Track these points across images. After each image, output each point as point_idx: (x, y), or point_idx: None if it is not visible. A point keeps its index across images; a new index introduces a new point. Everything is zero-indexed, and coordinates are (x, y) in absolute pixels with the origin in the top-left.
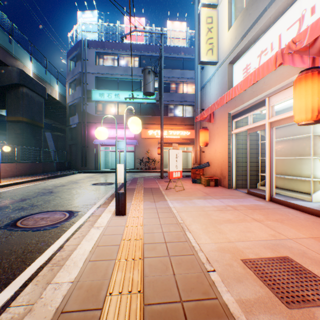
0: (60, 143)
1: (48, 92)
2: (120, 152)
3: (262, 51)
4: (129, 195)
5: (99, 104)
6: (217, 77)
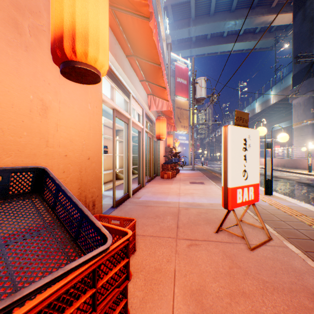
0: None
1: None
2: None
3: None
4: None
5: None
6: None
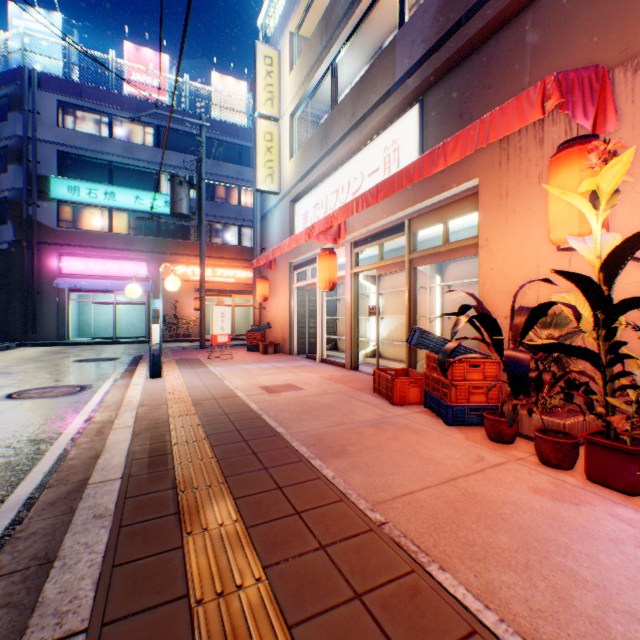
0: None
1: None
2: (116, 304)
3: (317, 204)
4: None
5: (68, 207)
6: (280, 213)
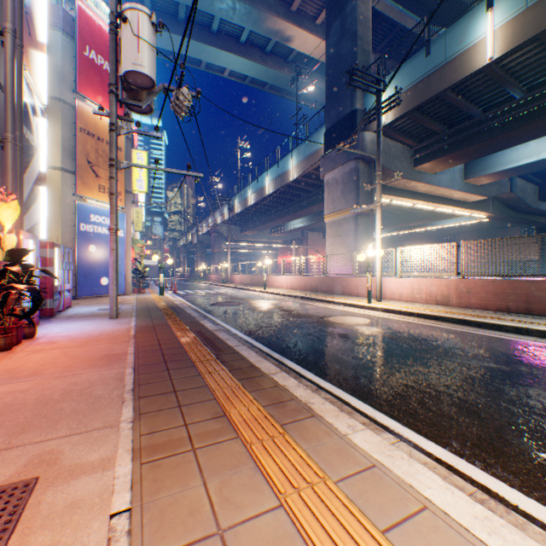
0: None
1: None
2: None
3: None
4: None
5: None
6: None
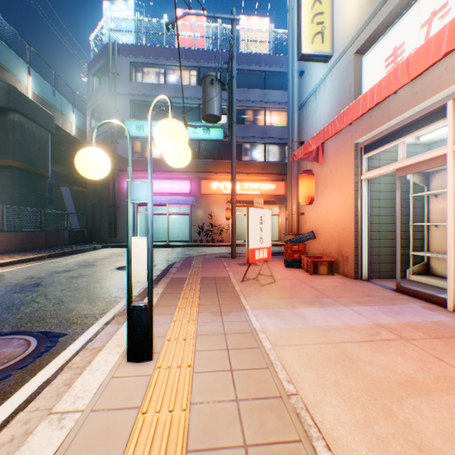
0: (83, 202)
1: (59, 124)
2: (168, 215)
3: (435, 11)
4: (172, 296)
5: (137, 142)
6: (331, 83)
